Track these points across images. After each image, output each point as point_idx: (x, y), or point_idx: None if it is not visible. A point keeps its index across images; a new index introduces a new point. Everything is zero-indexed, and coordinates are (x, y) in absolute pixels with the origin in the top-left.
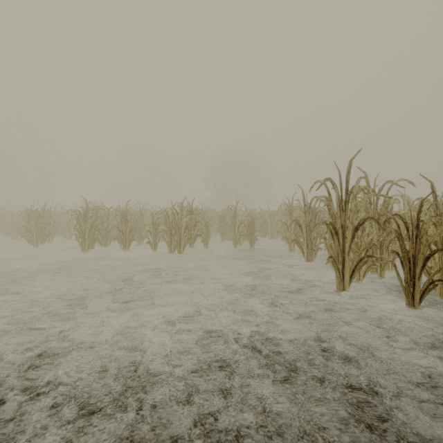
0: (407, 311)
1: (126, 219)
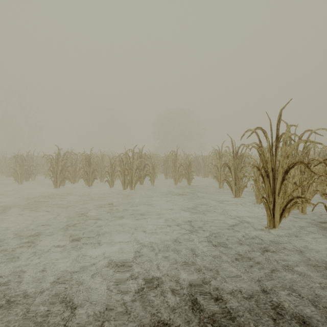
0: None
1: (89, 162)
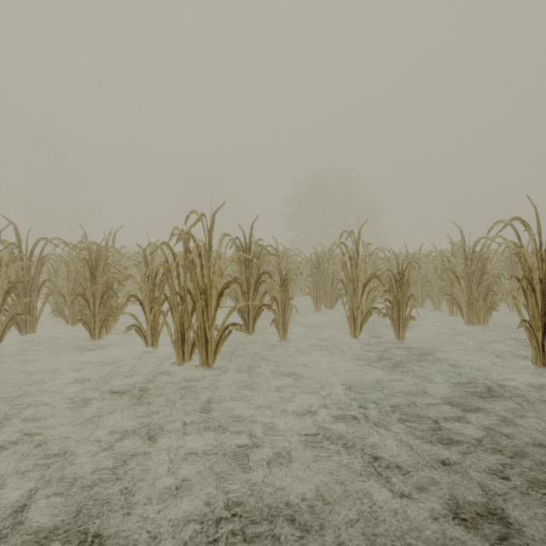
0: None
1: (95, 266)
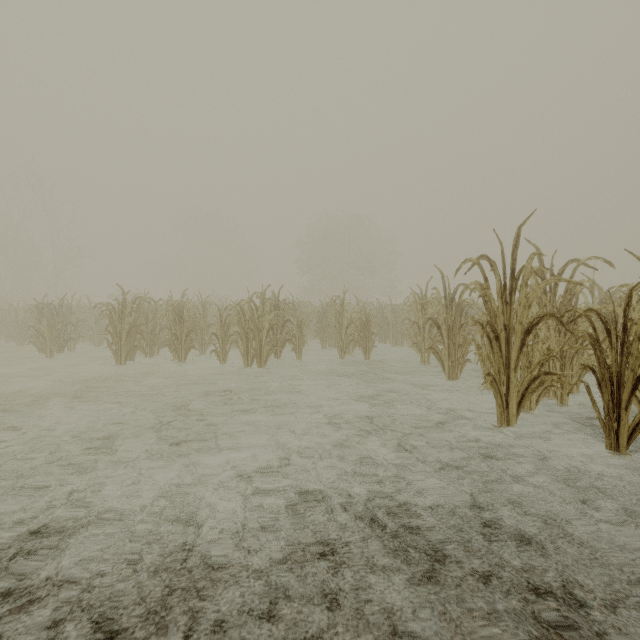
0: (607, 458)
1: (181, 316)
